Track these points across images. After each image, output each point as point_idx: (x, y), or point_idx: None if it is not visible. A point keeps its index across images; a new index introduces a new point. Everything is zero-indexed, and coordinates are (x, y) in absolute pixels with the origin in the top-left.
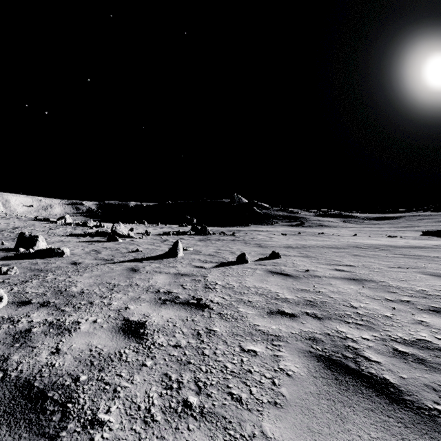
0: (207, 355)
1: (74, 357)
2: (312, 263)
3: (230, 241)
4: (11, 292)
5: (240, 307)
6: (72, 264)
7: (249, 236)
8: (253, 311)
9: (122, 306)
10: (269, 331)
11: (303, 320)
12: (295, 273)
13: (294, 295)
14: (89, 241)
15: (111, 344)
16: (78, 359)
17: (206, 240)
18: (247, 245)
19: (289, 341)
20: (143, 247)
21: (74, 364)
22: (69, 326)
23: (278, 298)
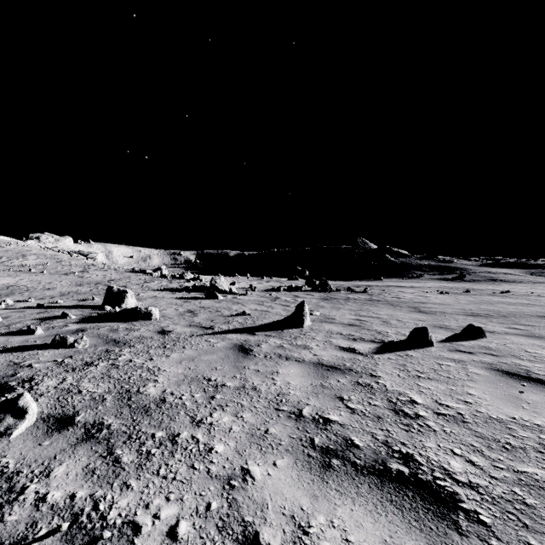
0: None
1: None
2: None
3: (366, 301)
4: (58, 388)
5: None
6: (159, 334)
7: (390, 293)
8: None
9: (236, 466)
10: None
11: None
12: None
13: None
14: (184, 298)
15: None
16: None
17: (331, 300)
18: (398, 309)
19: None
20: (250, 307)
21: None
22: None
23: None
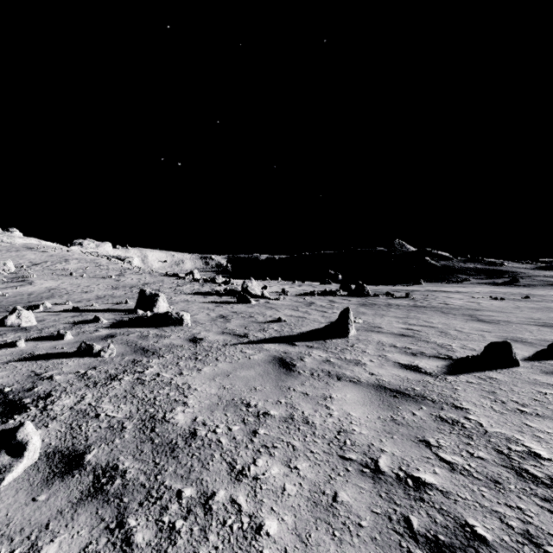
0: None
1: None
2: None
3: (411, 308)
4: (74, 409)
5: None
6: (190, 342)
7: (435, 299)
8: None
9: None
10: None
11: None
12: None
13: None
14: (216, 302)
15: None
16: None
17: (370, 305)
18: (451, 317)
19: None
20: (285, 313)
21: None
22: None
23: None
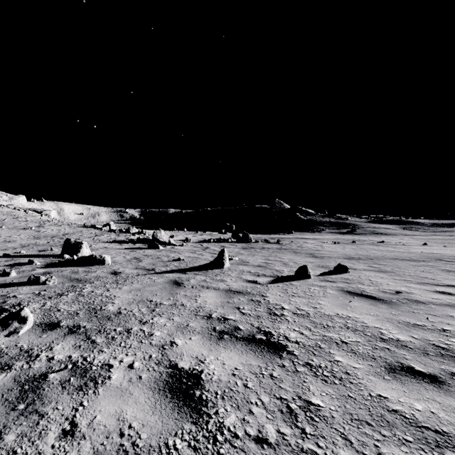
0: None
1: (94, 451)
2: (396, 281)
3: (277, 250)
4: (42, 308)
5: (336, 354)
6: (112, 274)
7: (296, 244)
8: (361, 364)
9: (167, 340)
10: (416, 417)
11: None
12: (384, 296)
13: (408, 335)
14: (131, 248)
15: (154, 421)
16: None
17: (249, 249)
18: (298, 255)
19: None
20: (185, 255)
21: None
22: (96, 373)
23: (384, 338)
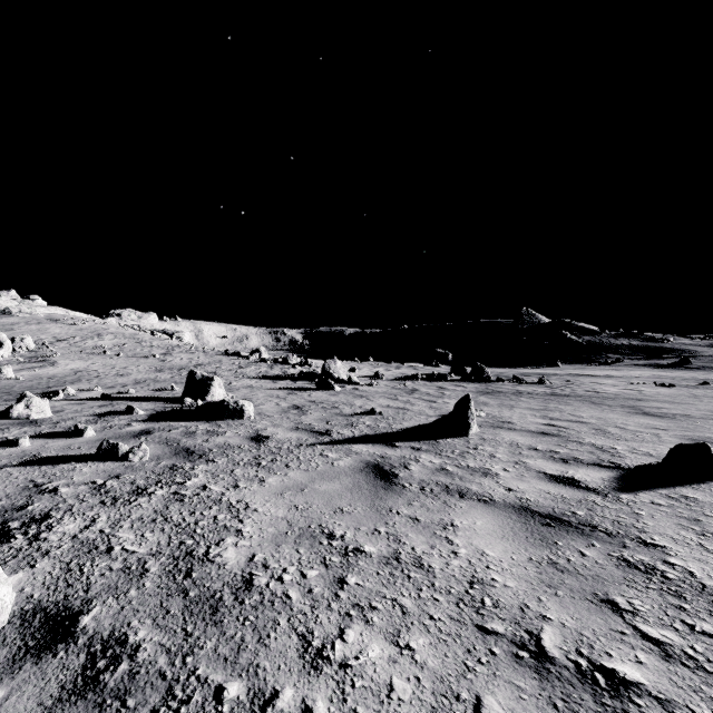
0: None
1: None
2: None
3: (549, 397)
4: (78, 539)
5: None
6: (252, 441)
7: (580, 385)
8: None
9: None
10: None
11: None
12: None
13: None
14: (289, 388)
15: None
16: None
17: (493, 393)
18: (606, 409)
19: None
20: (379, 402)
21: None
22: None
23: None
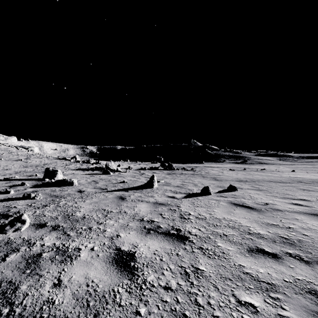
0: (201, 306)
1: (72, 293)
2: (267, 196)
3: (191, 175)
4: (34, 215)
5: (218, 242)
6: (78, 192)
7: (205, 171)
8: (233, 248)
9: (115, 234)
10: (258, 276)
11: (289, 262)
12: (257, 206)
13: (266, 231)
14: (90, 174)
15: (106, 278)
16: (76, 296)
17: (172, 174)
18: (205, 178)
19: (288, 293)
20: (127, 178)
21: (72, 303)
22: (71, 253)
23: (251, 232)
